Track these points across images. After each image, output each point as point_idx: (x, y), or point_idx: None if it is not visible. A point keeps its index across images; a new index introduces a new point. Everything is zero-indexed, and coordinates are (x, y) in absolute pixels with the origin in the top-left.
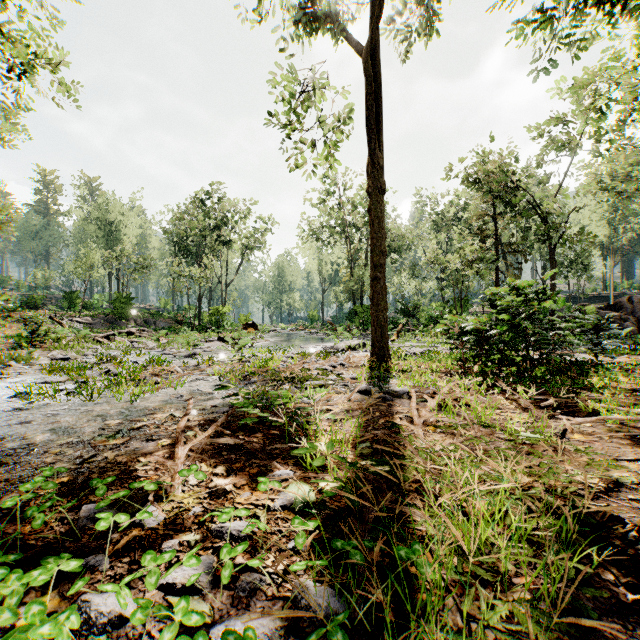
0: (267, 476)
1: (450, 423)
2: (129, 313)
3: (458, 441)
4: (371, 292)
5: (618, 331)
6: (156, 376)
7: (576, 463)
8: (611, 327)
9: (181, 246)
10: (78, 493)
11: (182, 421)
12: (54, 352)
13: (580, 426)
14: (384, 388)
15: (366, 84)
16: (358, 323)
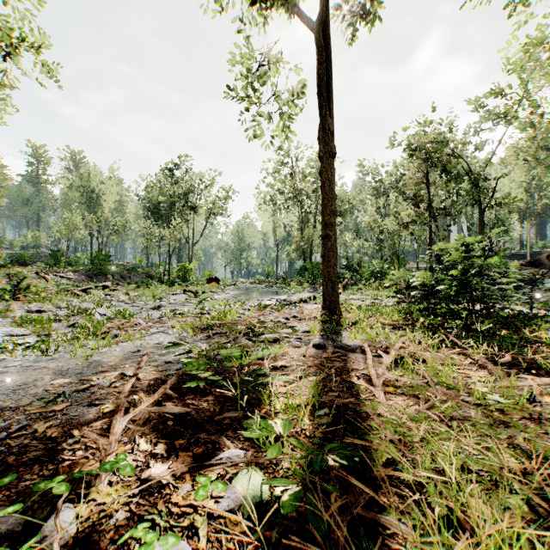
0: (213, 459)
1: (411, 384)
2: (107, 269)
3: (424, 407)
4: (322, 249)
5: None
6: (119, 329)
7: None
8: (544, 282)
9: (153, 210)
10: None
11: (128, 384)
12: (32, 304)
13: (544, 386)
14: (337, 341)
15: (318, 53)
16: (308, 278)
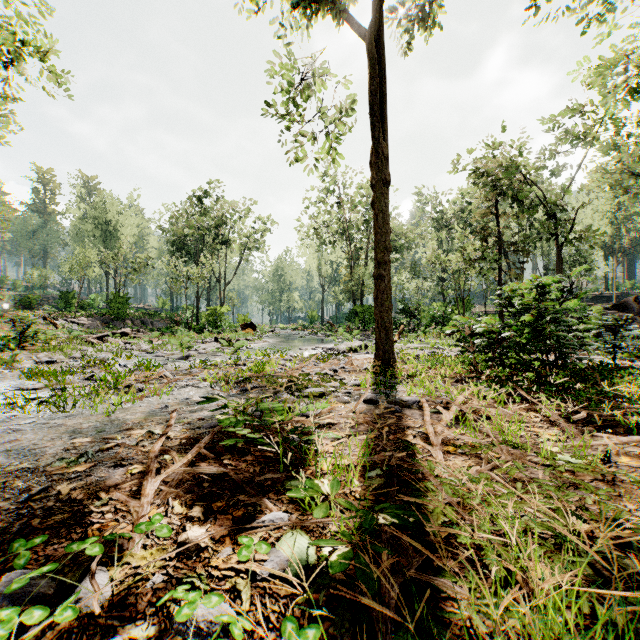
0: (255, 522)
1: (473, 443)
2: (125, 313)
3: (486, 468)
4: (375, 291)
5: (638, 333)
6: (142, 382)
7: (636, 499)
8: (629, 328)
9: (179, 245)
10: (7, 549)
11: (158, 442)
12: (41, 354)
13: (622, 445)
14: (391, 396)
15: (370, 67)
16: (358, 323)
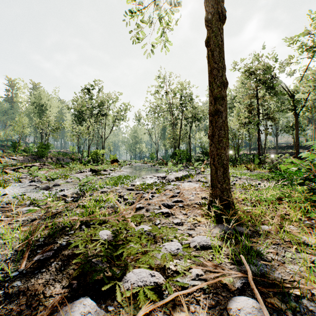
0: None
1: None
2: (46, 154)
3: None
4: (210, 128)
5: None
6: None
7: None
8: None
9: (78, 117)
10: None
11: None
12: None
13: None
14: None
15: None
16: (177, 159)
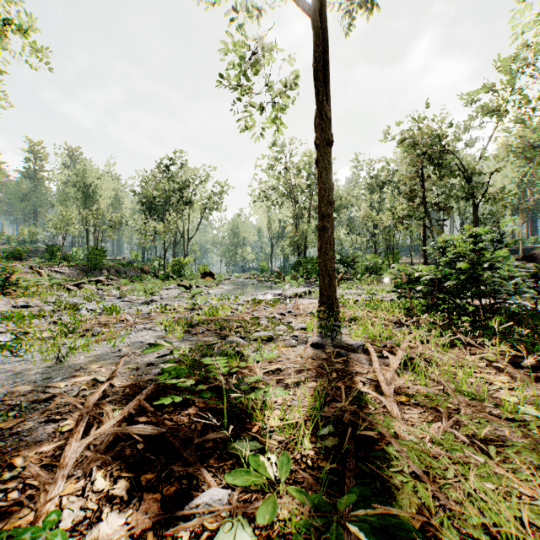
0: (186, 507)
1: (428, 394)
2: (102, 264)
3: (448, 424)
4: (319, 242)
5: None
6: (103, 326)
7: None
8: None
9: (148, 205)
10: None
11: (95, 395)
12: (20, 299)
13: None
14: (336, 339)
15: (315, 34)
16: (302, 272)
